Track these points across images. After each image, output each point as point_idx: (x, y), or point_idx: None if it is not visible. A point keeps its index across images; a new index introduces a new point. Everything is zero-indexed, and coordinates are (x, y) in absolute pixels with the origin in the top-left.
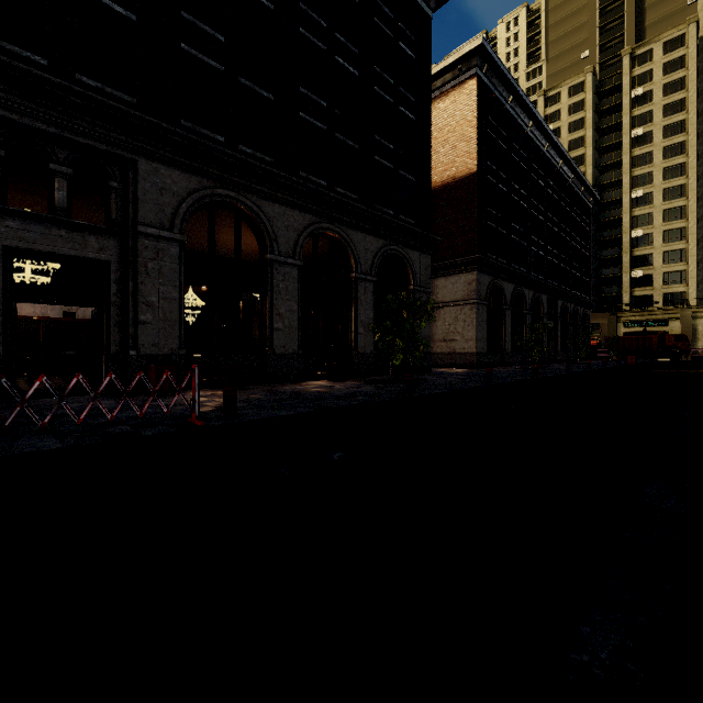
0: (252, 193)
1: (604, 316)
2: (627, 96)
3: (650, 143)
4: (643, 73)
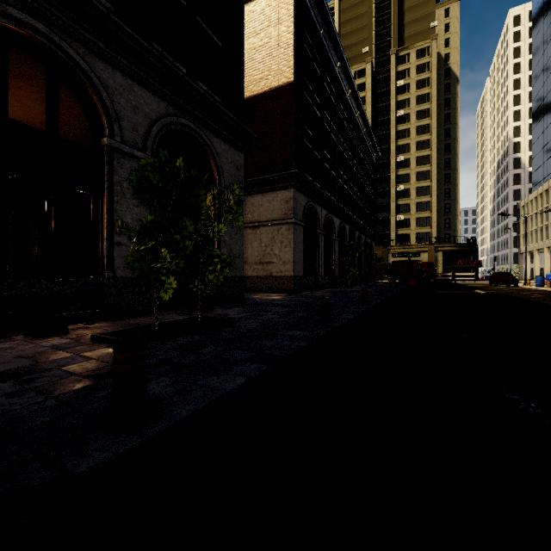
0: None
1: (379, 249)
2: (394, 85)
3: (408, 122)
4: (403, 69)
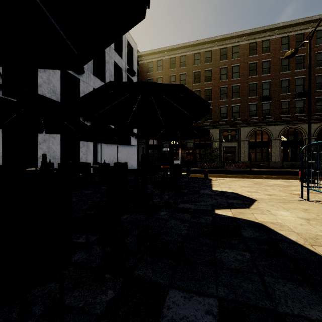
0: (265, 126)
1: None
2: None
3: None
4: None
